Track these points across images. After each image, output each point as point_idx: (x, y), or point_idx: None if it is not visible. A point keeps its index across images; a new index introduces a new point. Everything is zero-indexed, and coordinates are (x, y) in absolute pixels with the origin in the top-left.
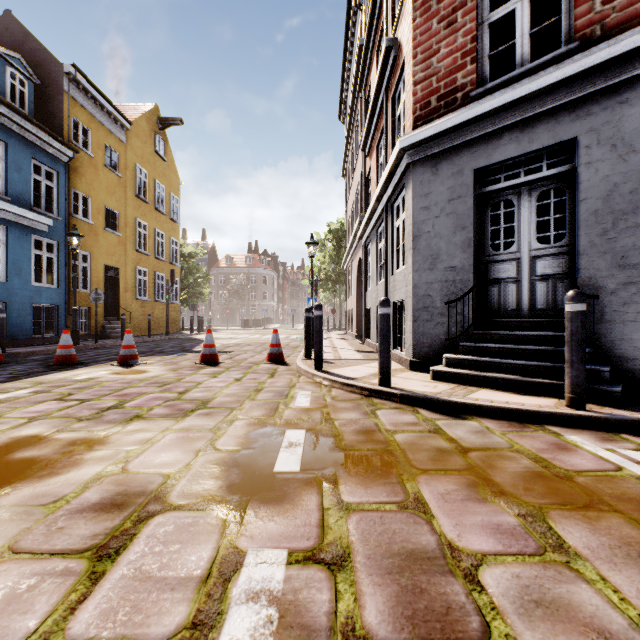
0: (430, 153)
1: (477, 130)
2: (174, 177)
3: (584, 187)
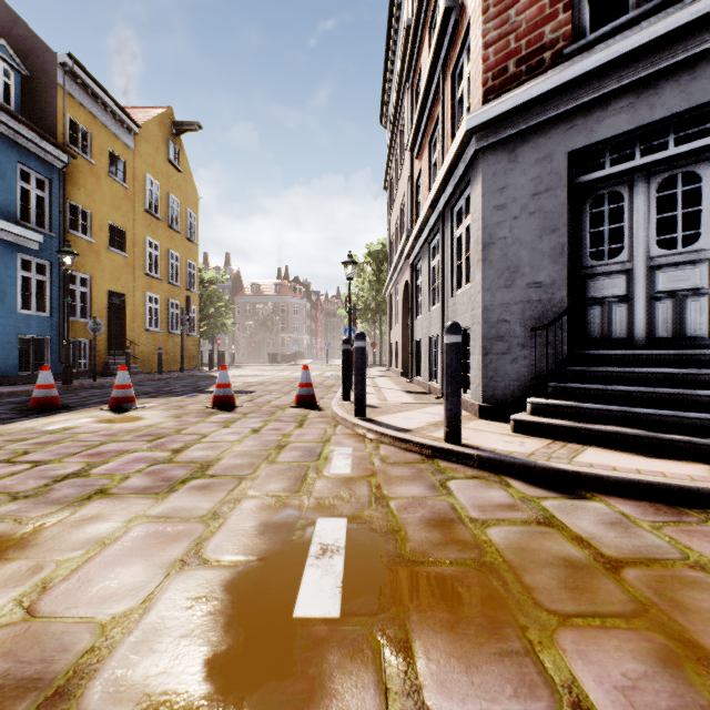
0: (507, 134)
1: (574, 98)
2: (191, 191)
3: None
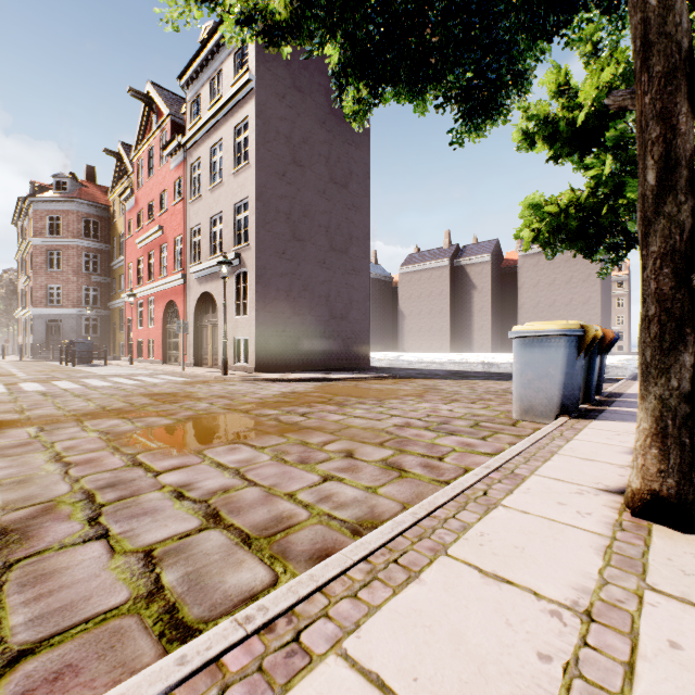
0: (37, 313)
1: (47, 312)
2: None
3: (64, 328)
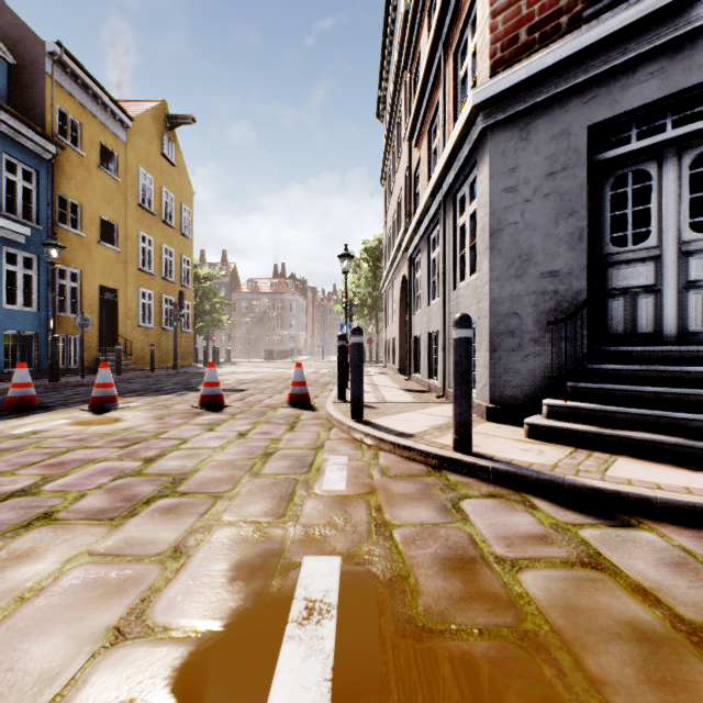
0: (518, 109)
1: (595, 65)
2: (186, 186)
3: None
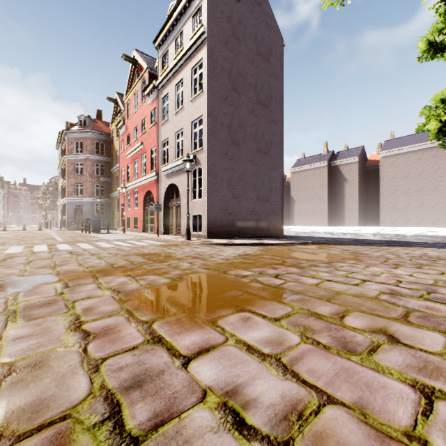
0: (69, 201)
1: (75, 200)
2: None
3: (84, 210)
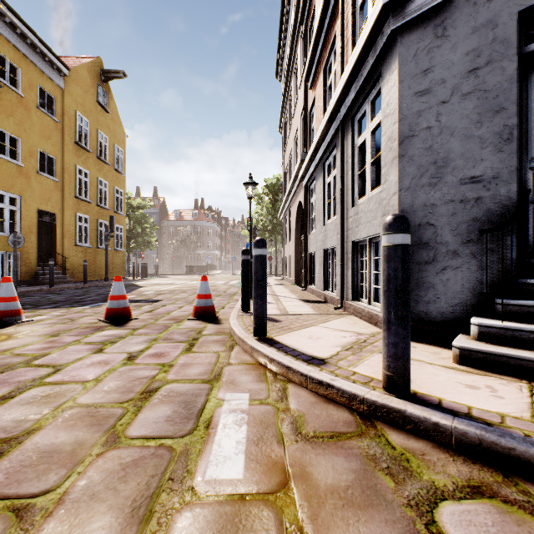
0: (434, 3)
1: None
2: (119, 130)
3: None
